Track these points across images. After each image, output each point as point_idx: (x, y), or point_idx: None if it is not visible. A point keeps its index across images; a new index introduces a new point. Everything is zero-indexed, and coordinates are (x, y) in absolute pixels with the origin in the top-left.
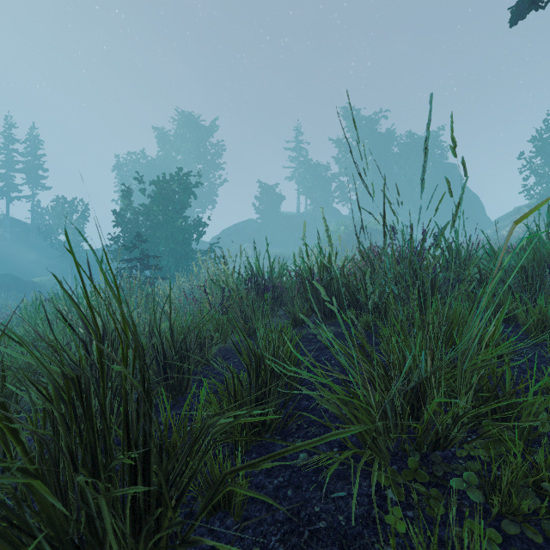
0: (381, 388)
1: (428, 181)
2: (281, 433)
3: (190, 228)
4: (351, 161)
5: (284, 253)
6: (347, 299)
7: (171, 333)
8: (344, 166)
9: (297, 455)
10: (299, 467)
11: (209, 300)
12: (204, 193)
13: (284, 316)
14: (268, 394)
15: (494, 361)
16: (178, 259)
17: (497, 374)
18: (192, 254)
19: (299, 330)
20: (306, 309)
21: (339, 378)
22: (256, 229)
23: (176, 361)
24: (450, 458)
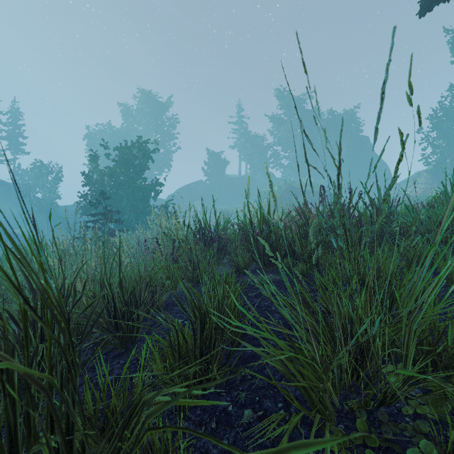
0: (323, 340)
1: (346, 150)
2: (226, 385)
3: (148, 187)
4: (283, 133)
5: (228, 208)
6: (284, 249)
7: (121, 285)
8: (277, 137)
9: (242, 412)
10: (244, 427)
11: (161, 250)
12: (161, 159)
13: (228, 264)
14: (213, 347)
15: (438, 316)
16: (138, 213)
17: (439, 328)
18: (150, 210)
19: (242, 277)
20: (247, 258)
21: (284, 333)
22: (205, 189)
23: (126, 311)
24: (396, 415)
